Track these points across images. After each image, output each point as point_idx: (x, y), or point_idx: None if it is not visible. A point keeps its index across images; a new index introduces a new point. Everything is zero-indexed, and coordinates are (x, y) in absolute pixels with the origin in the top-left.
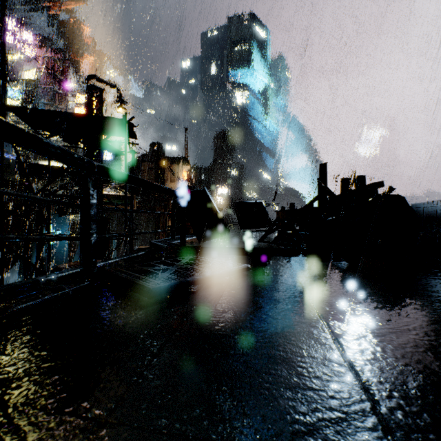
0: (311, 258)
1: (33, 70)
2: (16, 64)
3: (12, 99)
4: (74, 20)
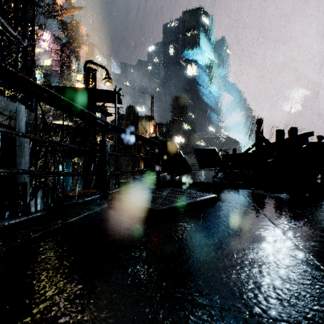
0: (258, 190)
1: (49, 59)
2: (38, 55)
3: None
4: (74, 22)
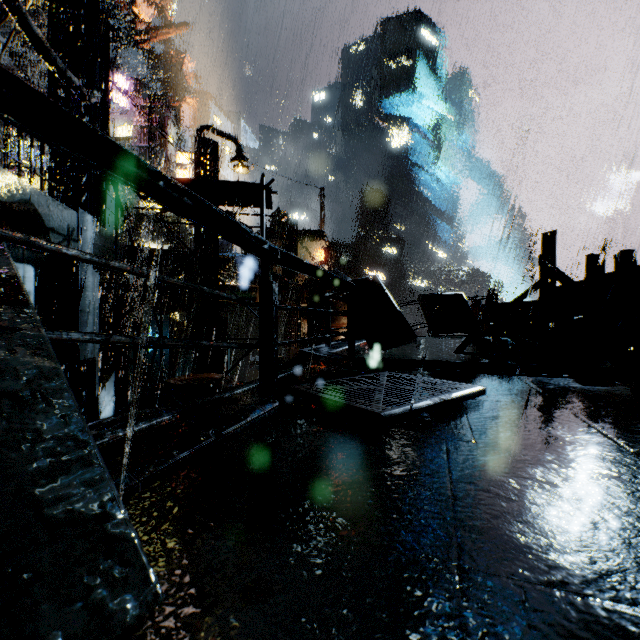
0: (562, 379)
1: (127, 125)
2: None
3: None
4: (172, 53)
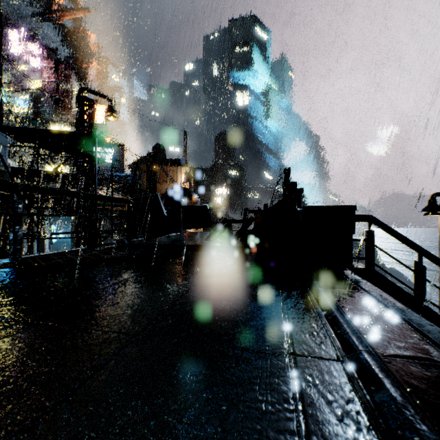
0: (212, 252)
1: (38, 80)
2: (23, 74)
3: (18, 108)
4: (80, 28)
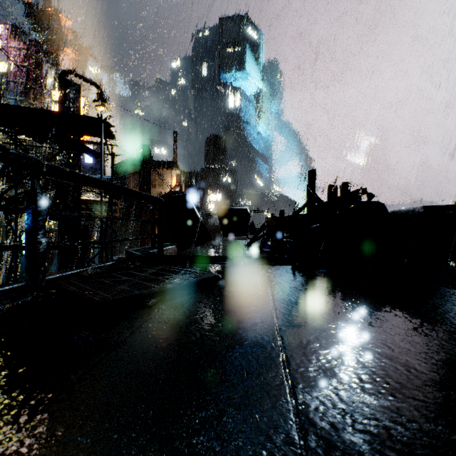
0: (291, 266)
1: (4, 62)
2: None
3: None
4: (52, 10)
